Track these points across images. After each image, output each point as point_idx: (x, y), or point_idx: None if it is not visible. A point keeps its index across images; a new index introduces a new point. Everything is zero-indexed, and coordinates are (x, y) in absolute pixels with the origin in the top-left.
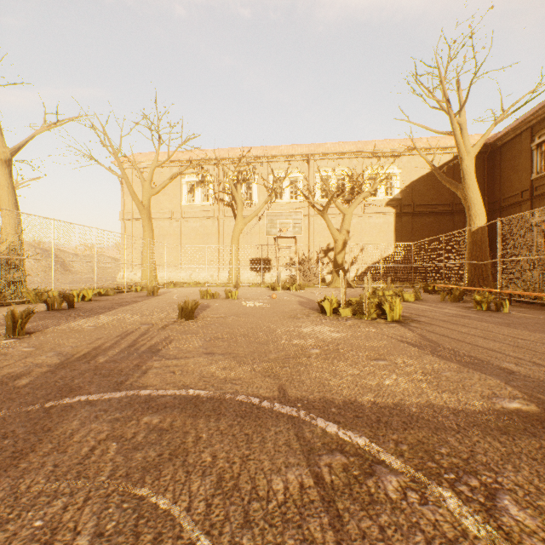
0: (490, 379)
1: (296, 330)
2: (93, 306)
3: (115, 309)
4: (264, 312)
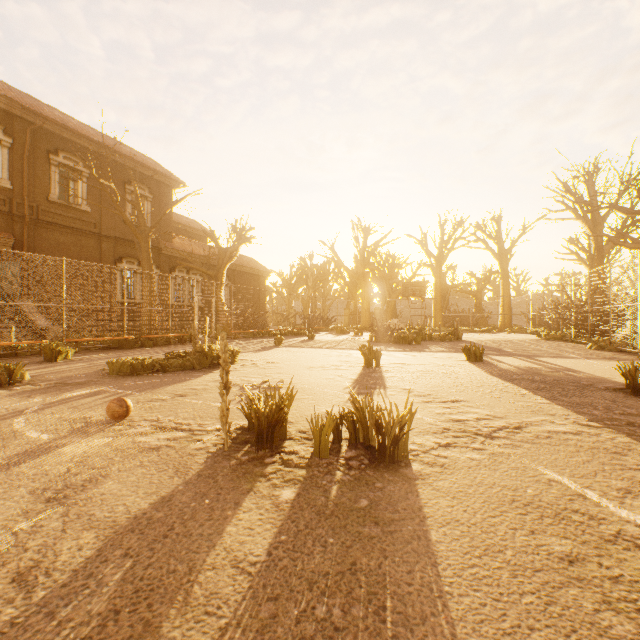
0: (275, 348)
1: (296, 356)
2: (613, 398)
3: (519, 386)
4: (284, 369)
